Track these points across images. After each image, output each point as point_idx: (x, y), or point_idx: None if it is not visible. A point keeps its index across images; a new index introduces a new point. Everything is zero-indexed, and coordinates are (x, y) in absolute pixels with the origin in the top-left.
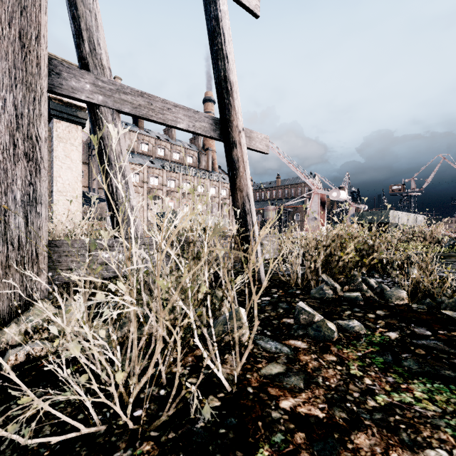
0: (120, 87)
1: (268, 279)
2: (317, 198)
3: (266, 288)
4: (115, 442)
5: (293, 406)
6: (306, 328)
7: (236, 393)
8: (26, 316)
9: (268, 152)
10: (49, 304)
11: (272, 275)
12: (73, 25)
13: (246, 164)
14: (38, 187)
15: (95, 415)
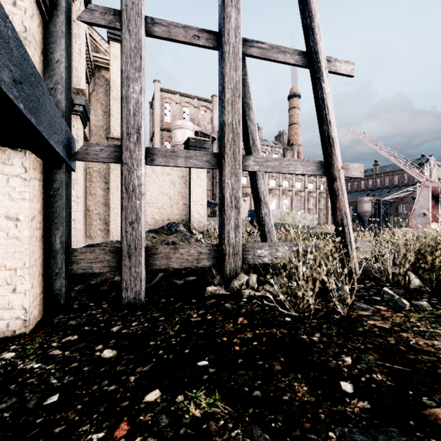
0: (266, 159)
1: (362, 274)
2: (426, 191)
3: (360, 279)
4: (303, 318)
5: (374, 323)
6: (388, 302)
7: (346, 316)
8: (238, 278)
9: (362, 176)
10: (245, 274)
11: (366, 271)
12: (244, 132)
13: (344, 192)
14: (239, 220)
15: (293, 310)
